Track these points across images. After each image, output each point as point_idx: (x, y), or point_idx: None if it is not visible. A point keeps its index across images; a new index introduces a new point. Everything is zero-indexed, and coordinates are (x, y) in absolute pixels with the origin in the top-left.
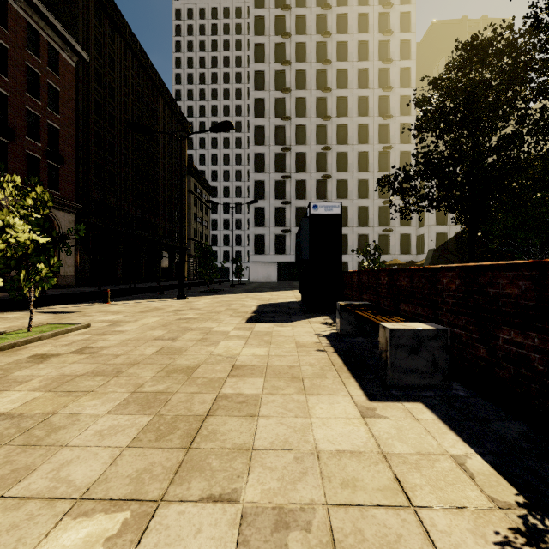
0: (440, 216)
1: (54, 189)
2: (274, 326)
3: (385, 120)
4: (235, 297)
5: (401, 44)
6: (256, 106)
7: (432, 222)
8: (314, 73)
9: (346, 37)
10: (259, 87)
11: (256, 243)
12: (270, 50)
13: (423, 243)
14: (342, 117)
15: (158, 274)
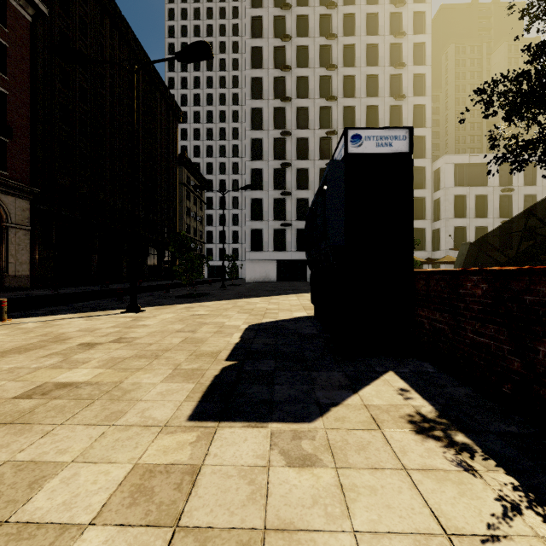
0: (458, 208)
1: (0, 168)
2: (273, 456)
3: (397, 101)
4: (217, 307)
5: (415, 16)
6: (252, 86)
7: (450, 215)
8: (317, 49)
9: (353, 9)
10: (256, 65)
11: (253, 238)
12: (269, 23)
13: (438, 238)
14: (349, 97)
15: (143, 272)
